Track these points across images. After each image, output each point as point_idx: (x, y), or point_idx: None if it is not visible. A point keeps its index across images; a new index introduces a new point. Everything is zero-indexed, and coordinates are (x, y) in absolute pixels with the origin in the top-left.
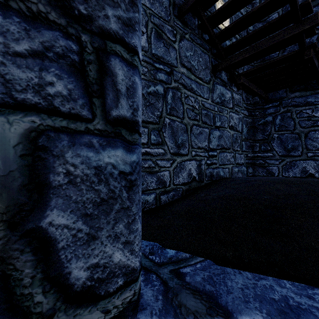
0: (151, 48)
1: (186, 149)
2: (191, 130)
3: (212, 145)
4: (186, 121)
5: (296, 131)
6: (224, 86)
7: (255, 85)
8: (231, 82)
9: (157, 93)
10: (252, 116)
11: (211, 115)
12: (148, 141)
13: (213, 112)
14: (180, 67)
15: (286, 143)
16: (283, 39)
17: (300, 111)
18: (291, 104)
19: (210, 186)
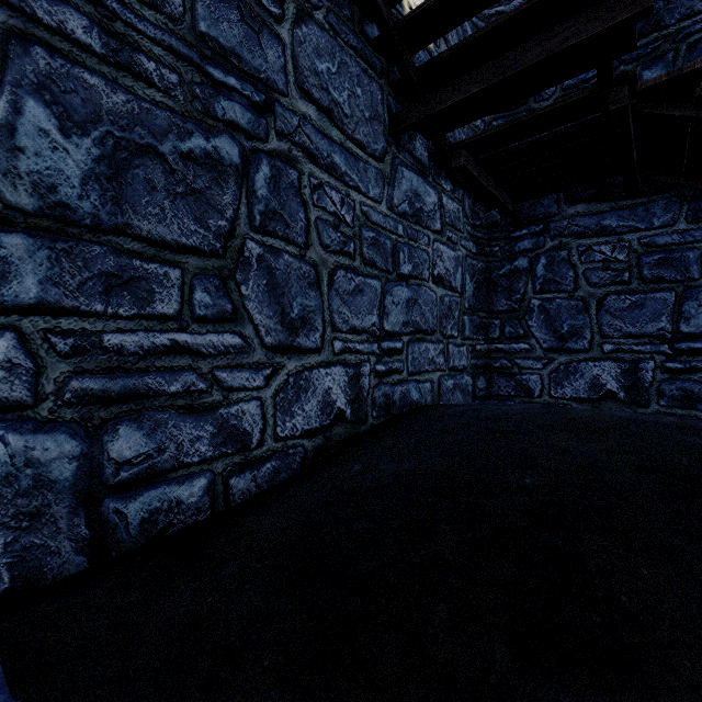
0: (195, 13)
1: (317, 335)
2: (330, 282)
3: (389, 323)
4: (317, 255)
5: (580, 294)
6: (420, 174)
7: (493, 180)
8: (438, 165)
9: (216, 160)
10: (486, 257)
11: (387, 244)
12: (184, 310)
13: (393, 237)
14: (296, 98)
15: (558, 320)
16: (564, 47)
17: (588, 247)
18: (569, 231)
19: (383, 436)
